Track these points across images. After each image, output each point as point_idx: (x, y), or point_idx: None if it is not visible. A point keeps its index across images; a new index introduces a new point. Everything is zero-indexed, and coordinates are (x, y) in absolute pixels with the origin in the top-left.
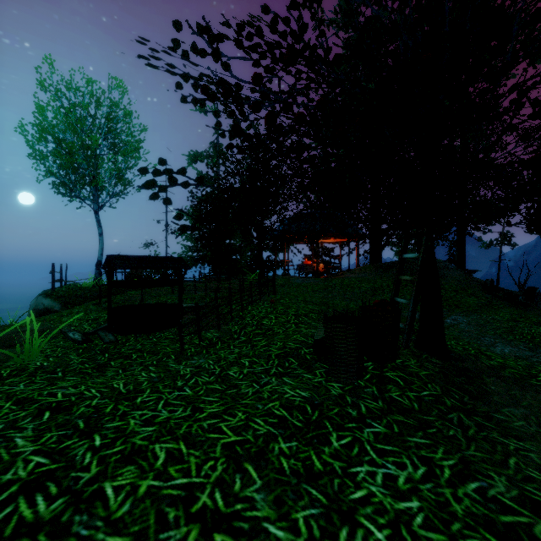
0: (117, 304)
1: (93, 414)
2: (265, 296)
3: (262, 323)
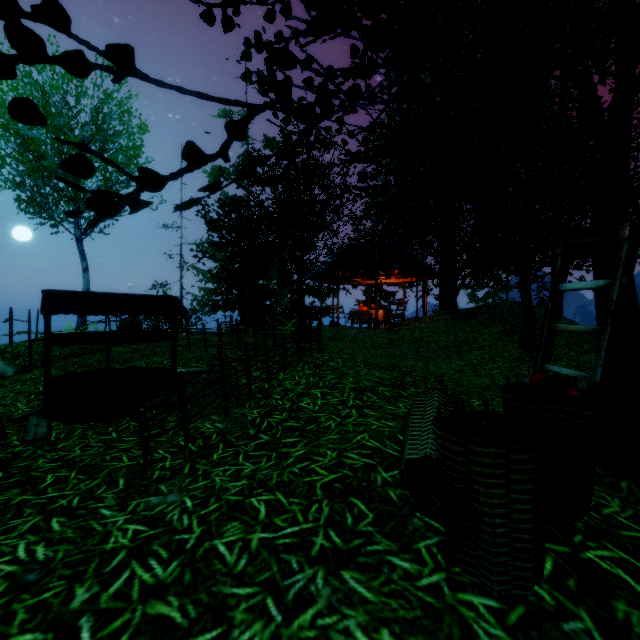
0: (89, 367)
1: None
2: (307, 355)
3: (299, 406)
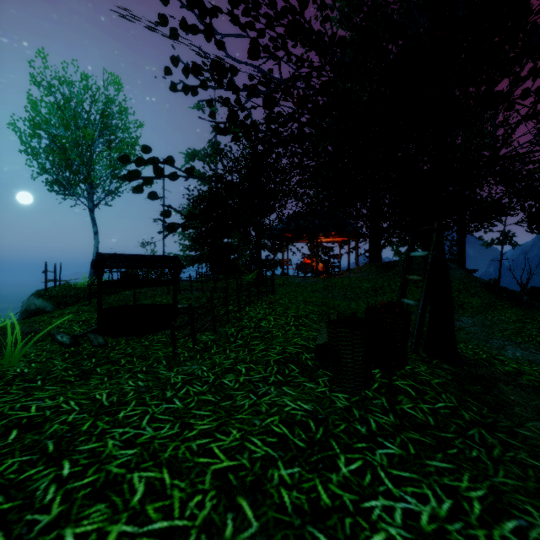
0: (111, 305)
1: (66, 433)
2: (264, 296)
3: (260, 325)
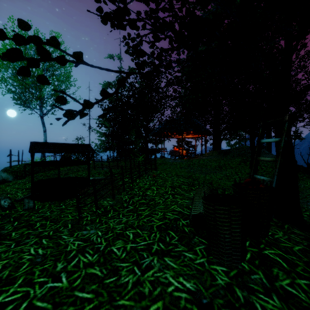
0: (48, 177)
1: None
2: (149, 171)
3: (146, 194)
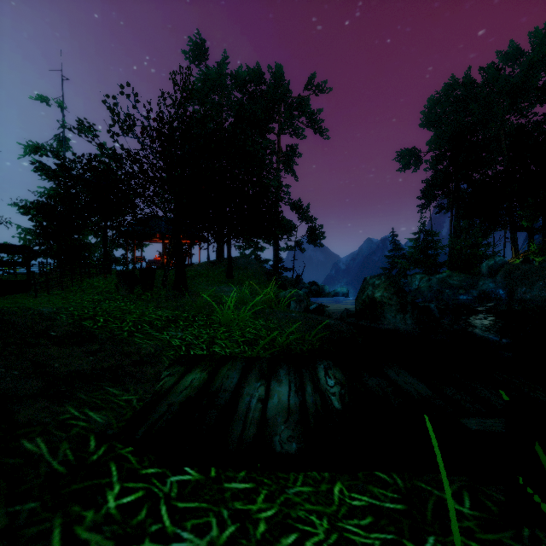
0: None
1: None
2: (103, 275)
3: (93, 284)
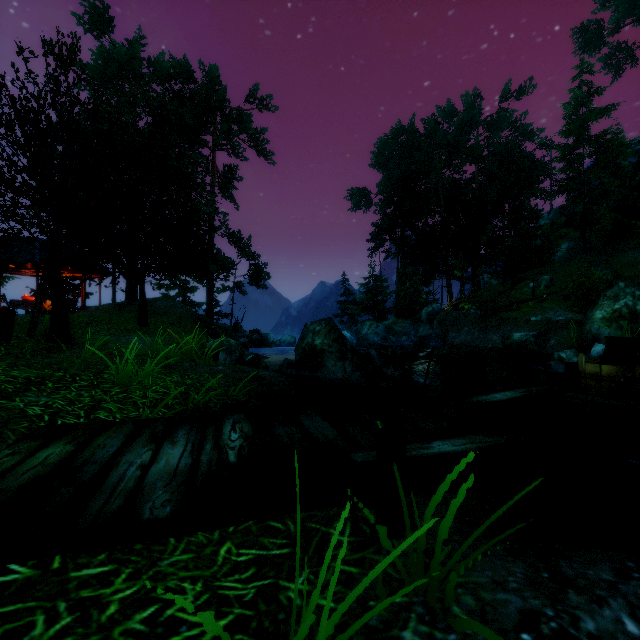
0: None
1: None
2: None
3: None
